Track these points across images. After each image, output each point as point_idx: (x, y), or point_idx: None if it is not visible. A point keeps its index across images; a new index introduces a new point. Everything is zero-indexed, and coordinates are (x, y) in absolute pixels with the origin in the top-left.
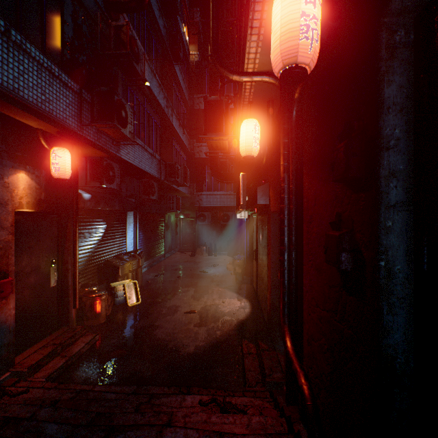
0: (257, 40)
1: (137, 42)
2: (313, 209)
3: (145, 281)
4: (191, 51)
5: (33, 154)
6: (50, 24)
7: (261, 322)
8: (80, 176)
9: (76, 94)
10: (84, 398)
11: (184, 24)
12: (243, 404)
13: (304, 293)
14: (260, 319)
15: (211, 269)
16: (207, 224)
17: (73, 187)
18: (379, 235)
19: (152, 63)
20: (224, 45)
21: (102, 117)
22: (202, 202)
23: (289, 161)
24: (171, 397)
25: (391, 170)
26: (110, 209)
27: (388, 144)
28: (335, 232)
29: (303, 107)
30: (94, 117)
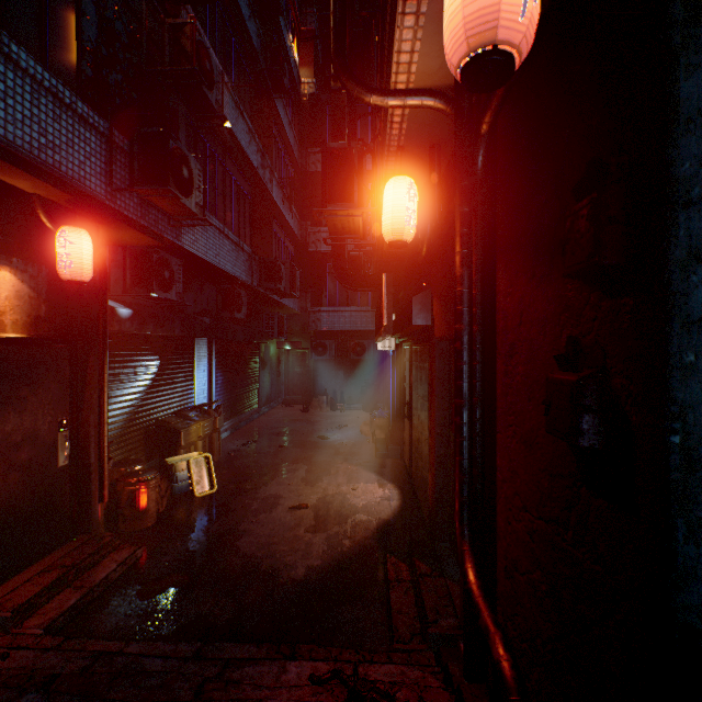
0: (415, 25)
1: (209, 53)
2: (517, 331)
3: (226, 454)
4: (302, 78)
5: (24, 238)
6: (56, 16)
7: (419, 524)
8: (114, 278)
9: (103, 138)
10: (104, 671)
11: (291, 33)
12: (389, 677)
13: (498, 483)
14: (416, 518)
15: (336, 433)
16: (329, 359)
17: (99, 296)
18: (668, 380)
19: (238, 94)
20: (356, 58)
21: (148, 177)
22: (320, 323)
23: (472, 247)
24: (261, 665)
25: (694, 247)
26: (166, 333)
27: (687, 194)
28: (566, 374)
29: (497, 148)
30: (134, 177)
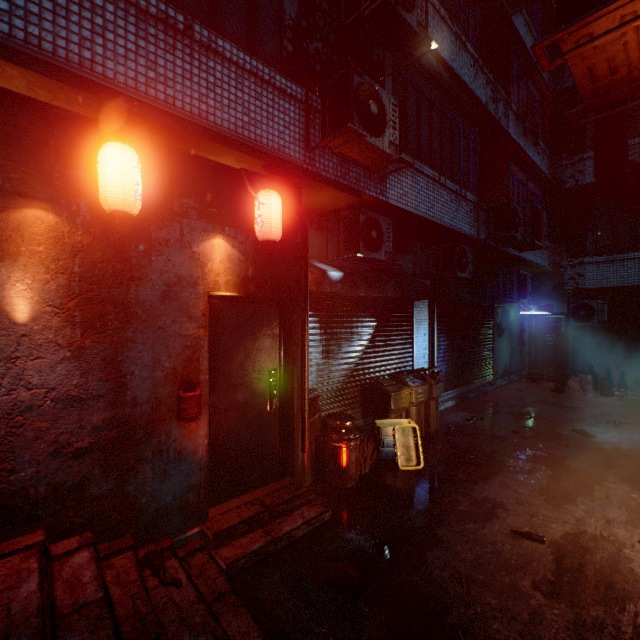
0: None
1: None
2: None
3: (444, 426)
4: None
5: (234, 209)
6: (261, 8)
7: None
8: (332, 246)
9: (301, 106)
10: None
11: None
12: None
13: None
14: None
15: (607, 430)
16: (597, 326)
17: (300, 257)
18: None
19: (459, 27)
20: None
21: (337, 128)
22: (582, 279)
23: None
24: None
25: None
26: (377, 295)
27: None
28: None
29: None
30: (324, 132)
